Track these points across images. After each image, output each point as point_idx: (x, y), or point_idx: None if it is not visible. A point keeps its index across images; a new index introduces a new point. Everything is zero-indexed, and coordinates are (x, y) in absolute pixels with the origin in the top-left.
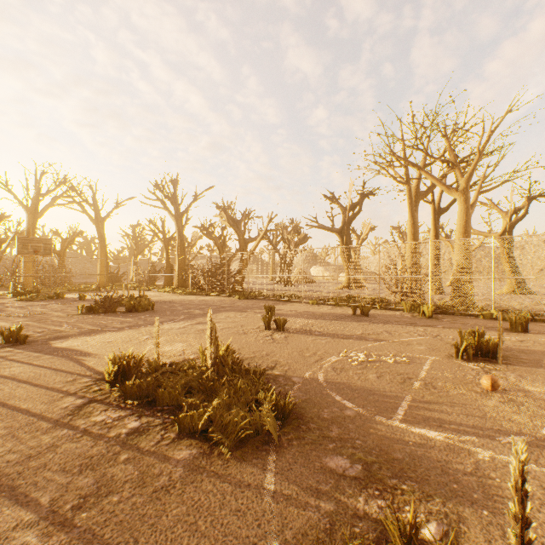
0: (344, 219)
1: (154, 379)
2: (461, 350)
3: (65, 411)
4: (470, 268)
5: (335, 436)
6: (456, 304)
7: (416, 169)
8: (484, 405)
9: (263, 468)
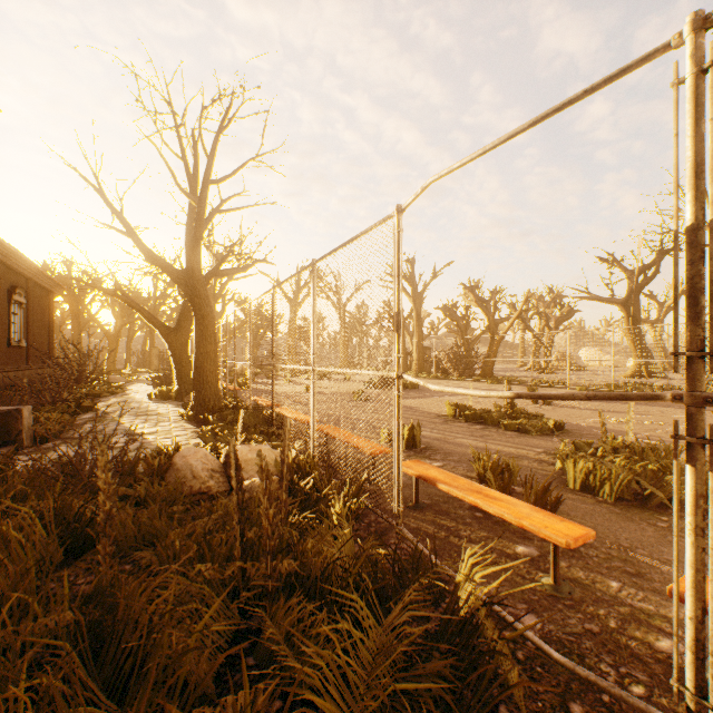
0: (630, 286)
1: (478, 413)
2: None
3: (440, 422)
4: None
5: (588, 437)
6: None
7: None
8: None
9: (551, 438)
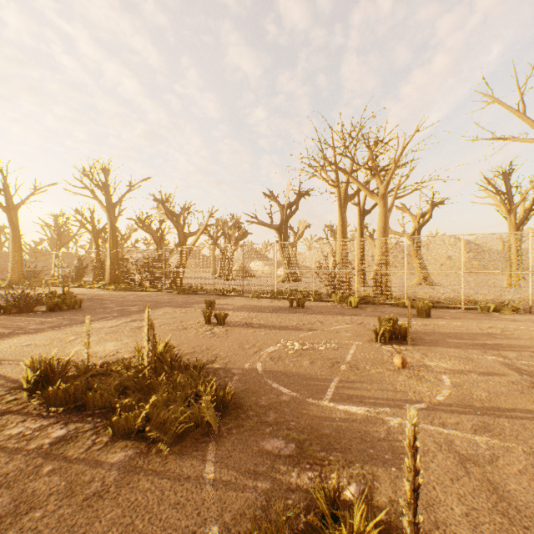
0: (282, 216)
1: (83, 382)
2: (380, 335)
3: None
4: (388, 263)
5: (272, 420)
6: (377, 295)
7: (345, 175)
8: (395, 381)
9: (203, 459)
